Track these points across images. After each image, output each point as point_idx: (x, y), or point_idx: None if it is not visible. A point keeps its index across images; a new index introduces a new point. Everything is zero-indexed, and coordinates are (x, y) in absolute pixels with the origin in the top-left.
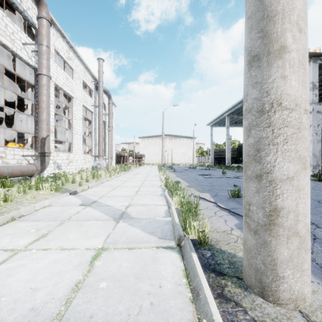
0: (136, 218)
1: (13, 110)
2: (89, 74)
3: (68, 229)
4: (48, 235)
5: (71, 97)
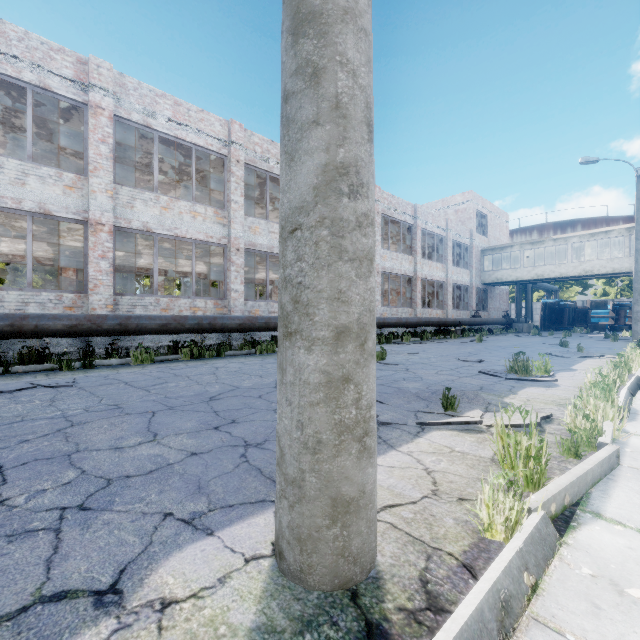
0: None
1: None
2: None
3: None
4: None
5: None
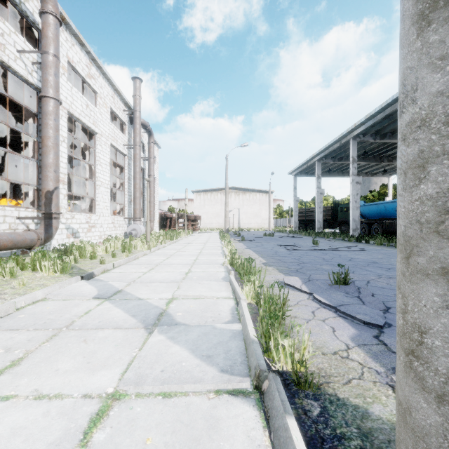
0: (182, 324)
1: (3, 150)
2: (121, 100)
3: (62, 349)
4: (22, 363)
5: (93, 132)
